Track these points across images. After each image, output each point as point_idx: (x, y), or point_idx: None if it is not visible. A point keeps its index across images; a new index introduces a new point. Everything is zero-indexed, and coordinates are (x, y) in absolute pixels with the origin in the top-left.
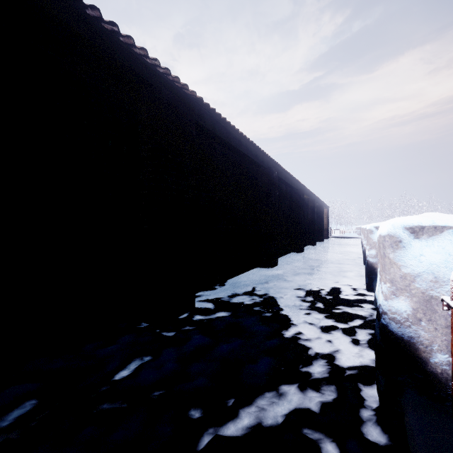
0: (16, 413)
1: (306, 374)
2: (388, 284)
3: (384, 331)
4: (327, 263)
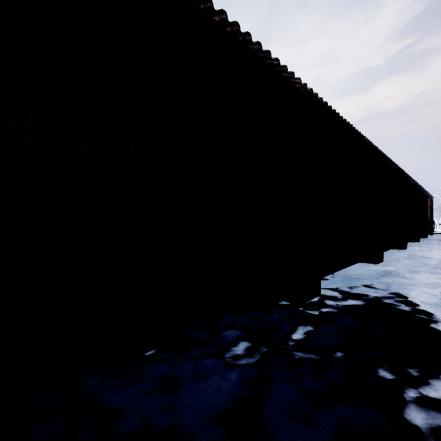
0: (239, 347)
1: None
2: None
3: None
4: None
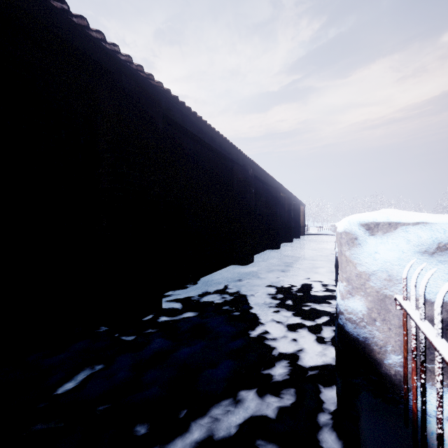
0: None
1: (267, 376)
2: (344, 282)
3: (341, 332)
4: (301, 260)
